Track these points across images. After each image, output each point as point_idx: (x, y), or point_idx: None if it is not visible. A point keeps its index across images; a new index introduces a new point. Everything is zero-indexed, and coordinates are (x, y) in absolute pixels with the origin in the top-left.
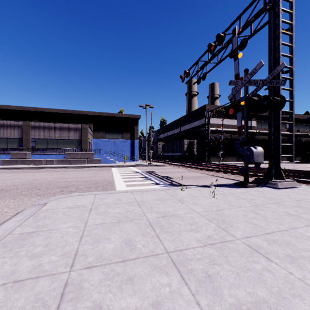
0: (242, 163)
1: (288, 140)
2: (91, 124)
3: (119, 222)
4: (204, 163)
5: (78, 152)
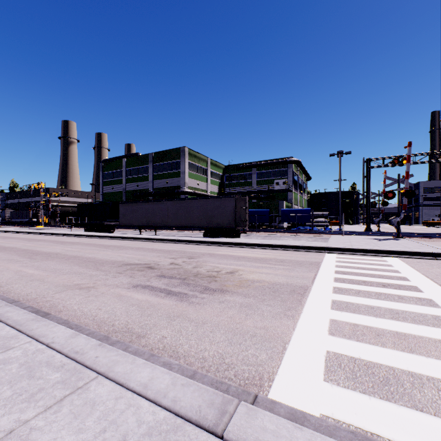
0: None
1: None
2: None
3: None
4: None
5: None
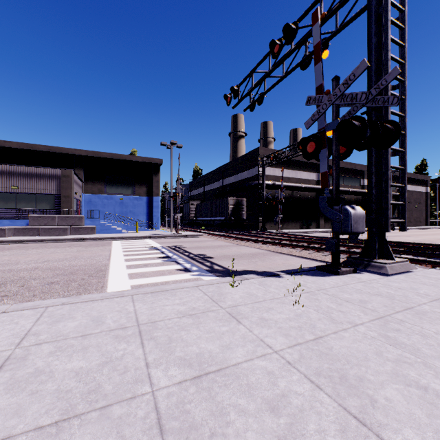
0: (308, 232)
1: (363, 201)
2: (80, 170)
3: (63, 421)
4: (258, 233)
5: (54, 215)
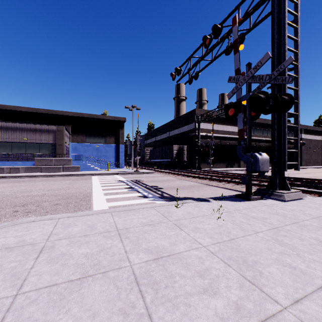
0: (232, 170)
1: None
2: (69, 126)
3: (83, 278)
4: (195, 170)
5: (52, 158)
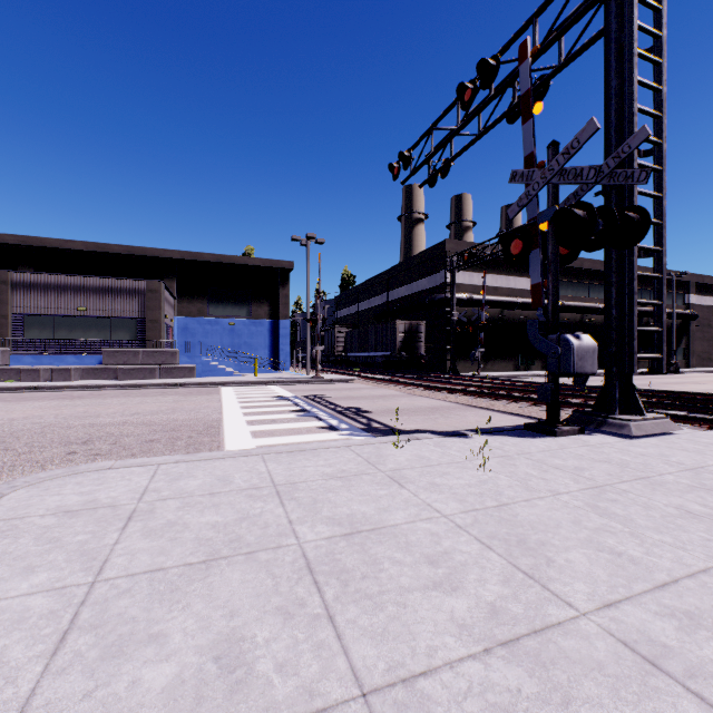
0: (527, 376)
1: None
2: (172, 282)
3: (210, 561)
4: (444, 376)
5: (137, 349)
